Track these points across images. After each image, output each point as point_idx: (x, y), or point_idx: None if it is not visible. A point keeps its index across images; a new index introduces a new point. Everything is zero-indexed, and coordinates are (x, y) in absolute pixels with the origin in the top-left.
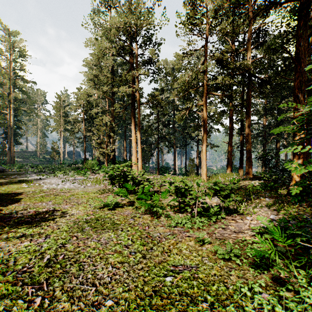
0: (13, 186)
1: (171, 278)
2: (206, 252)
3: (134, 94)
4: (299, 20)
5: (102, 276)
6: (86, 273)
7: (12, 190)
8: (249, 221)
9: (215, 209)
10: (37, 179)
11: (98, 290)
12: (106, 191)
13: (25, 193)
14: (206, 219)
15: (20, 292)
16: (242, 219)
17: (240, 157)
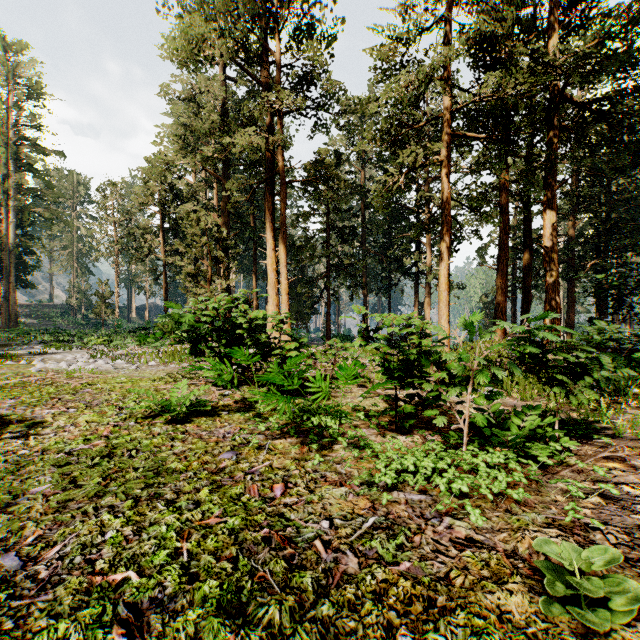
0: None
1: None
2: None
3: (272, 159)
4: None
5: None
6: None
7: None
8: None
9: (536, 420)
10: (38, 353)
11: None
12: (188, 376)
13: None
14: (511, 455)
15: None
16: (639, 455)
17: (523, 305)
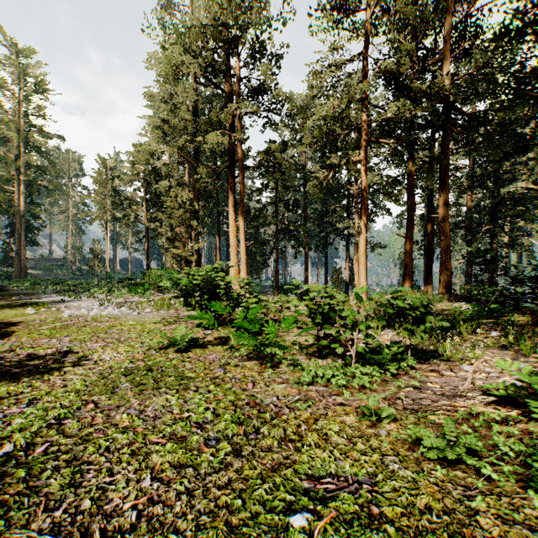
0: (9, 312)
1: (305, 519)
2: (389, 442)
3: (233, 150)
4: None
5: (118, 506)
6: (81, 494)
7: (5, 318)
8: (470, 373)
9: (394, 350)
10: (57, 301)
11: None
12: (177, 320)
13: (25, 323)
14: (376, 368)
15: None
16: (451, 369)
17: (427, 264)
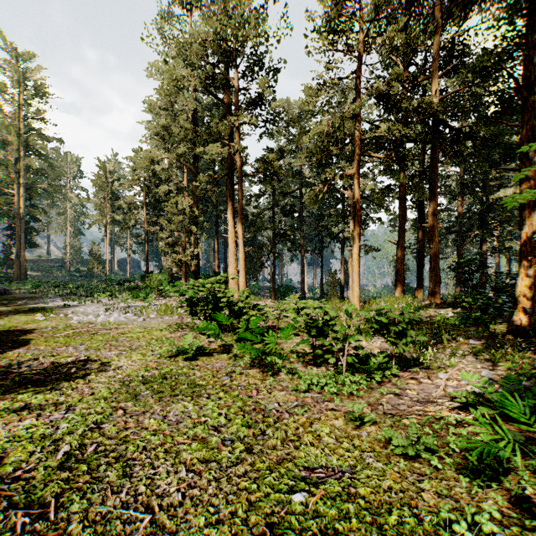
0: (19, 318)
1: (303, 496)
2: (368, 441)
3: (232, 159)
4: (530, 17)
5: (166, 490)
6: (135, 482)
7: (18, 325)
8: (444, 381)
9: (380, 360)
10: (62, 306)
11: (157, 520)
12: (181, 327)
13: (38, 331)
14: (363, 377)
15: (1, 524)
16: (429, 377)
17: (418, 269)
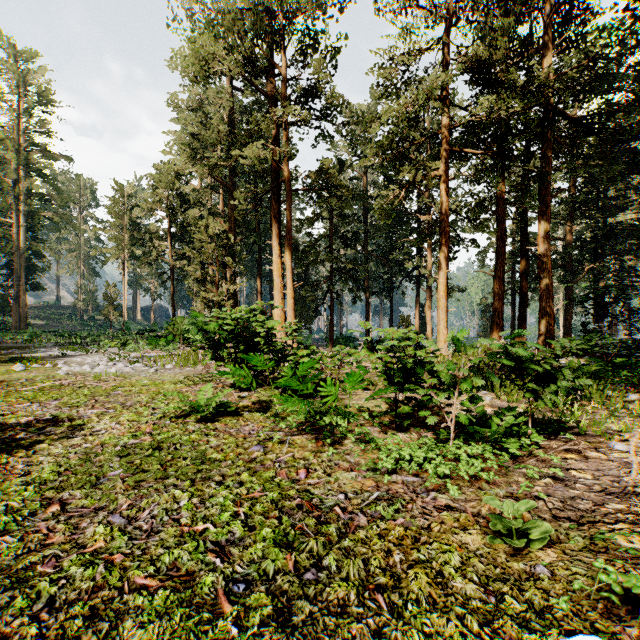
0: None
1: None
2: (562, 595)
3: (277, 169)
4: None
5: None
6: None
7: None
8: (633, 456)
9: (511, 420)
10: (57, 356)
11: None
12: (205, 379)
13: (5, 383)
14: (488, 447)
15: None
16: (595, 448)
17: (520, 309)
